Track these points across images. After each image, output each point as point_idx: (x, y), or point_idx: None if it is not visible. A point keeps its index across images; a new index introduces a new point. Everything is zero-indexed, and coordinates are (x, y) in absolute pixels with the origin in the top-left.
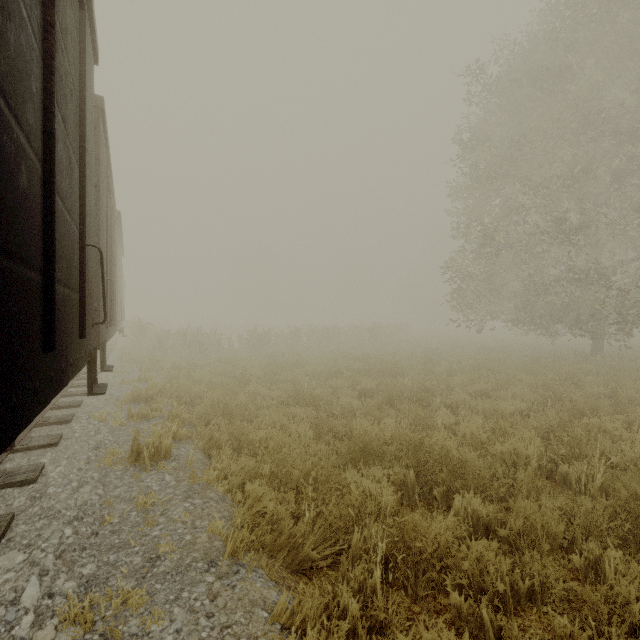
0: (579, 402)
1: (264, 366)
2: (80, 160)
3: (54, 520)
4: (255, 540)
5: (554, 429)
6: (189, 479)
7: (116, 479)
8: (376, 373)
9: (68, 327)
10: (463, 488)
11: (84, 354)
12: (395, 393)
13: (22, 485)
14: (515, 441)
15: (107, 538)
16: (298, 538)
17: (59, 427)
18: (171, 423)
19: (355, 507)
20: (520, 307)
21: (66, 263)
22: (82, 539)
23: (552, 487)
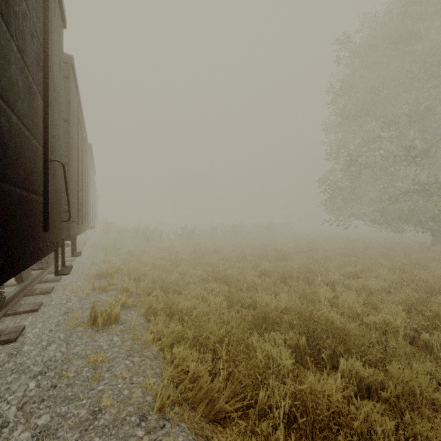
0: (431, 282)
1: (191, 252)
2: (44, 92)
3: (22, 375)
4: (179, 396)
5: (414, 304)
6: (131, 340)
7: (77, 339)
8: (271, 258)
9: (27, 222)
10: (345, 352)
11: (50, 244)
12: (286, 273)
13: (5, 343)
14: (384, 313)
15: (62, 391)
16: (214, 393)
17: (42, 297)
18: (121, 295)
19: (260, 368)
20: (377, 210)
21: (24, 170)
22: (42, 392)
23: (416, 351)
